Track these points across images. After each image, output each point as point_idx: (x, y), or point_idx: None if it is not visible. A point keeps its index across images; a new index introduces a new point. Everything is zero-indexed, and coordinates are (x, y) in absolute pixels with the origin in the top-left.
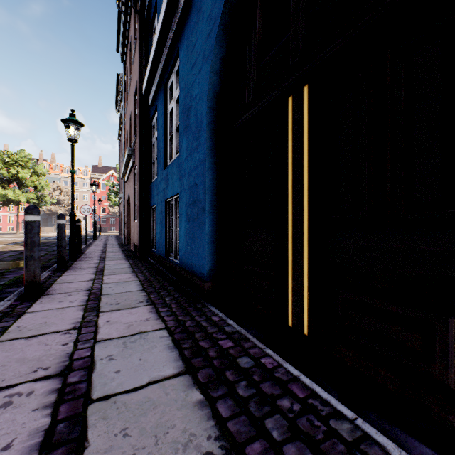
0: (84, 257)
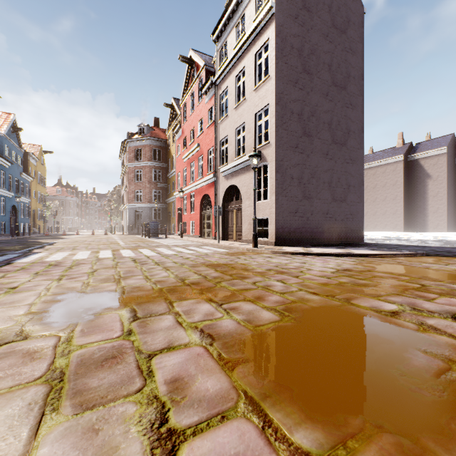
0: (14, 237)
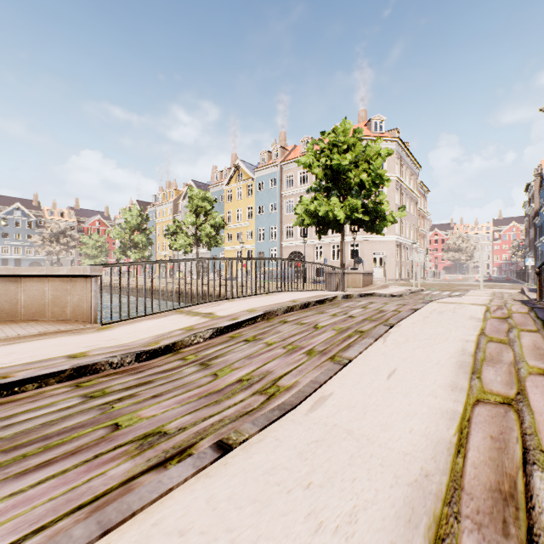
0: None
